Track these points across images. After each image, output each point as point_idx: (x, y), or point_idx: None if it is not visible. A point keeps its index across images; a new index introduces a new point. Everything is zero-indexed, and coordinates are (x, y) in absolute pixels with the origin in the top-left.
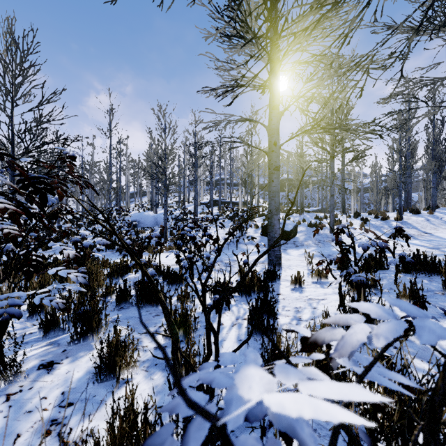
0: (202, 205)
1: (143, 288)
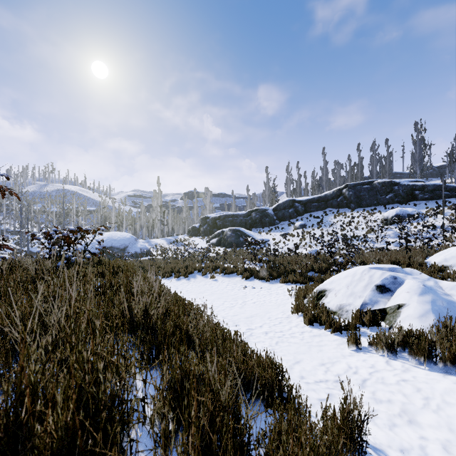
0: None
1: None
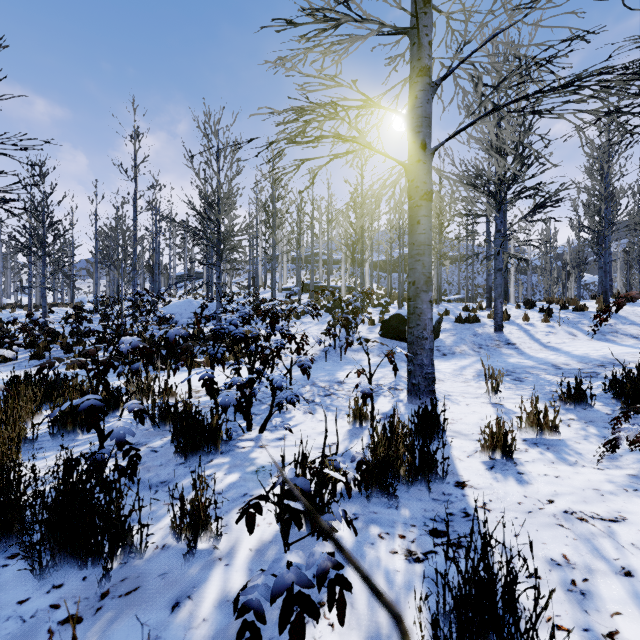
0: (285, 292)
1: (57, 496)
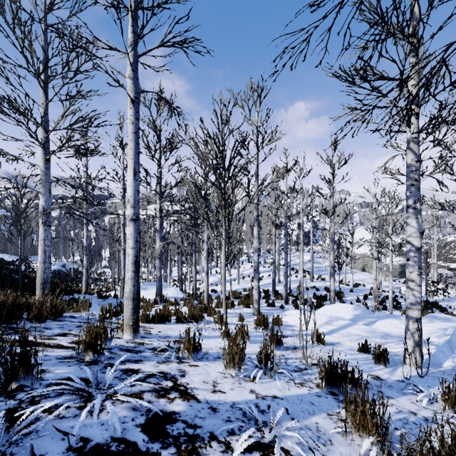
0: None
1: None
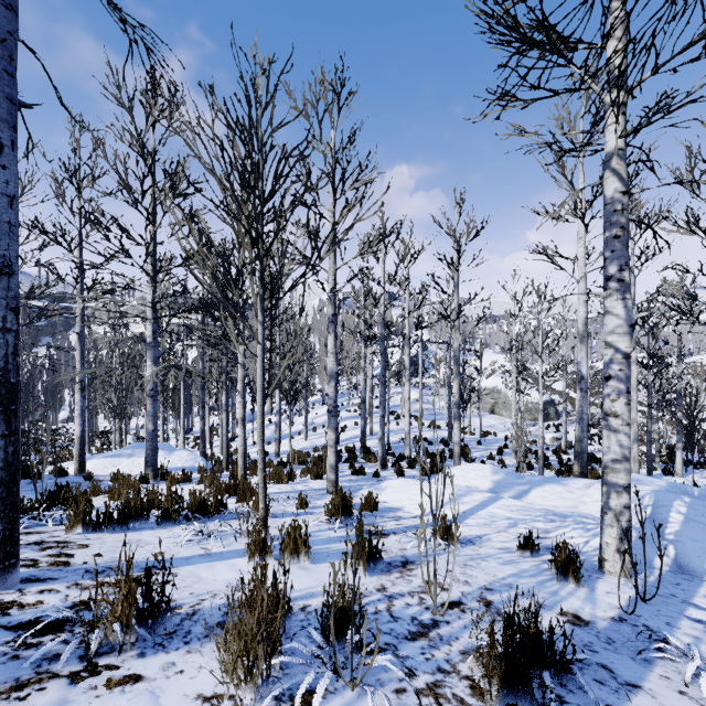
0: None
1: None
